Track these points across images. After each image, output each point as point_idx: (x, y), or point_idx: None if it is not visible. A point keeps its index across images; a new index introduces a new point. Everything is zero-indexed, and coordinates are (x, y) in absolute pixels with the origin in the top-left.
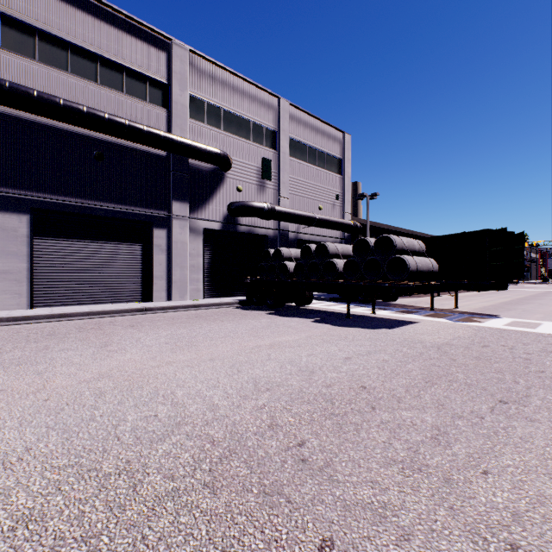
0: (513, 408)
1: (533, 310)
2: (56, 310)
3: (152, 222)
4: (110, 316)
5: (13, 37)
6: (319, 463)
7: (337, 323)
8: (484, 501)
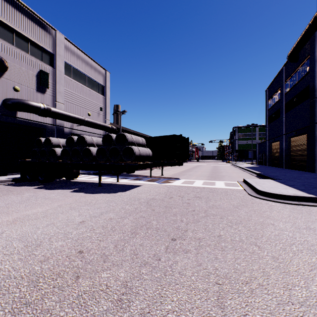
0: (178, 243)
1: (193, 174)
2: None
3: None
4: None
5: None
6: None
7: (90, 191)
8: None
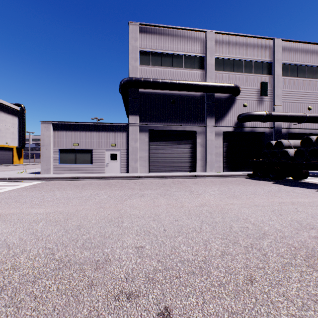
0: None
1: None
2: (158, 174)
3: (196, 130)
4: (181, 178)
5: (143, 59)
6: None
7: None
8: None
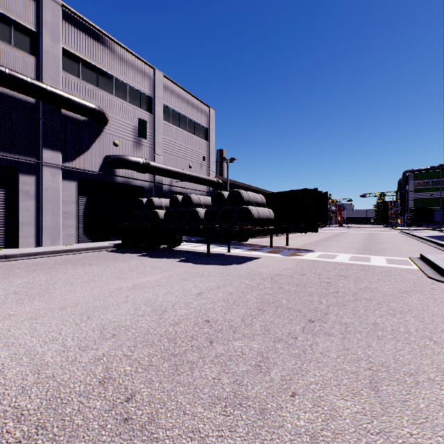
0: (318, 325)
1: (333, 245)
2: None
3: (17, 167)
4: None
5: None
6: (143, 420)
7: (198, 262)
8: (290, 428)
